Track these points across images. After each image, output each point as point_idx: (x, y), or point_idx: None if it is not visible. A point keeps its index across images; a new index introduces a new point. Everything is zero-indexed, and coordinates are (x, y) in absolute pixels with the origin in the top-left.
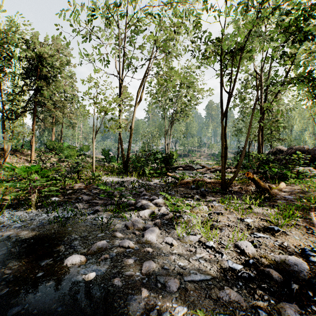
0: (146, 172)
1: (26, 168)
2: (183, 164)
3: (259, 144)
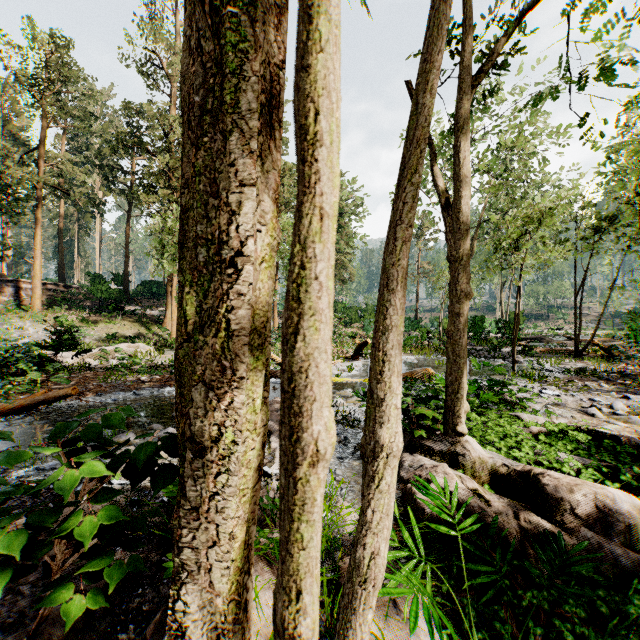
0: (493, 341)
1: None
2: (535, 334)
3: None
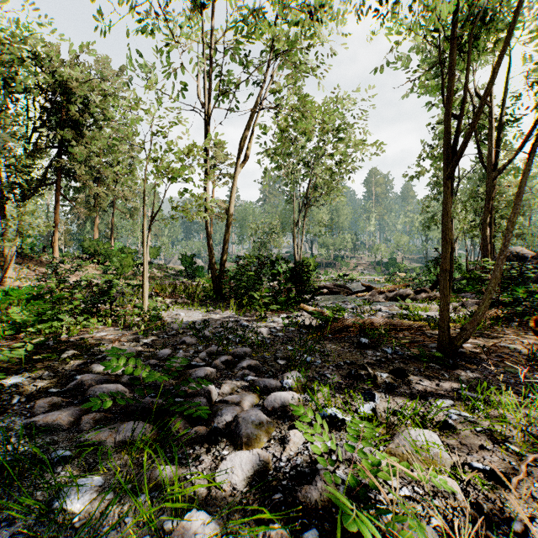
0: (255, 302)
1: (0, 294)
2: (327, 280)
3: (486, 244)
